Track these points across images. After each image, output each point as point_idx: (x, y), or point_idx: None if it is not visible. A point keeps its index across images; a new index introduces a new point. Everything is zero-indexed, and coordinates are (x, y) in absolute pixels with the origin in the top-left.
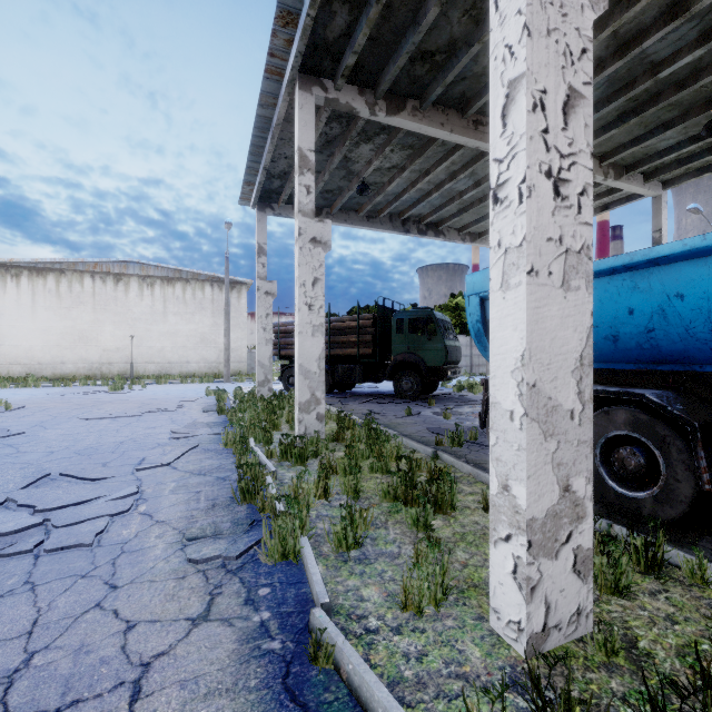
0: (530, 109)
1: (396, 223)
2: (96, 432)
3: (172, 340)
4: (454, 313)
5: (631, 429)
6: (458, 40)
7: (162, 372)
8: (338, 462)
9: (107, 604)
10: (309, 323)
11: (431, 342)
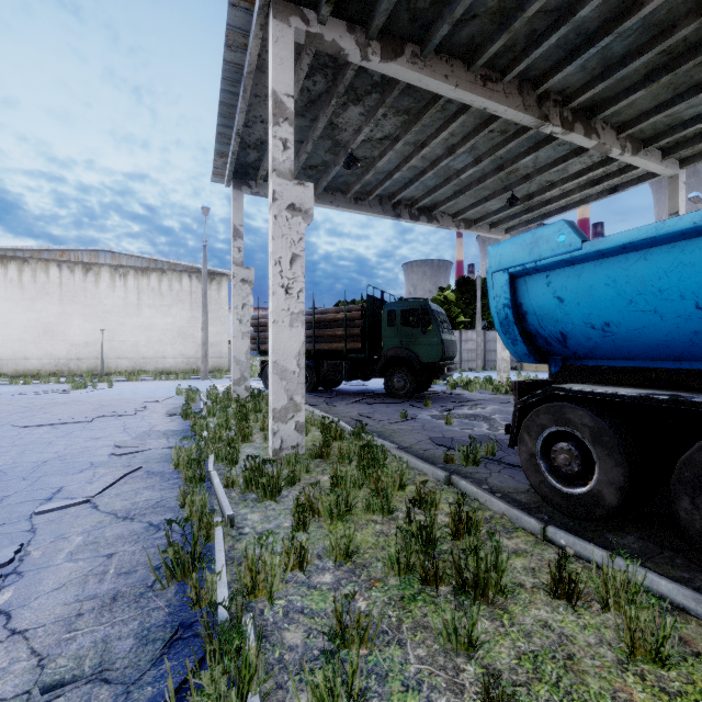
0: None
1: (386, 206)
2: (21, 445)
3: (147, 335)
4: (443, 307)
5: None
6: None
7: (136, 368)
8: (321, 499)
9: None
10: (286, 310)
11: (425, 335)
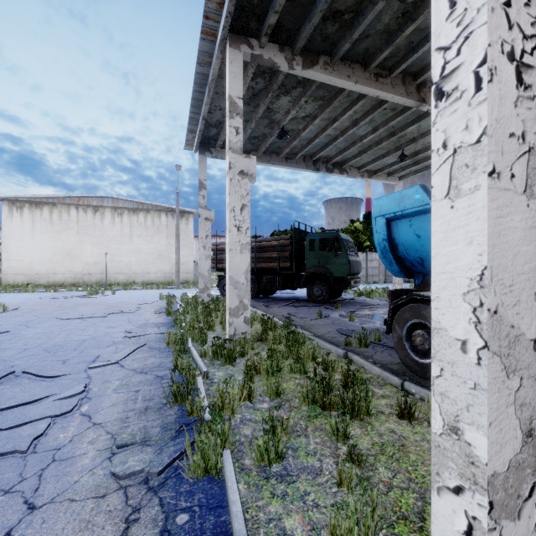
0: None
1: (309, 163)
2: (66, 330)
3: (137, 256)
4: (353, 234)
5: None
6: None
7: (129, 280)
8: (262, 363)
9: (17, 533)
10: (238, 242)
11: (337, 257)
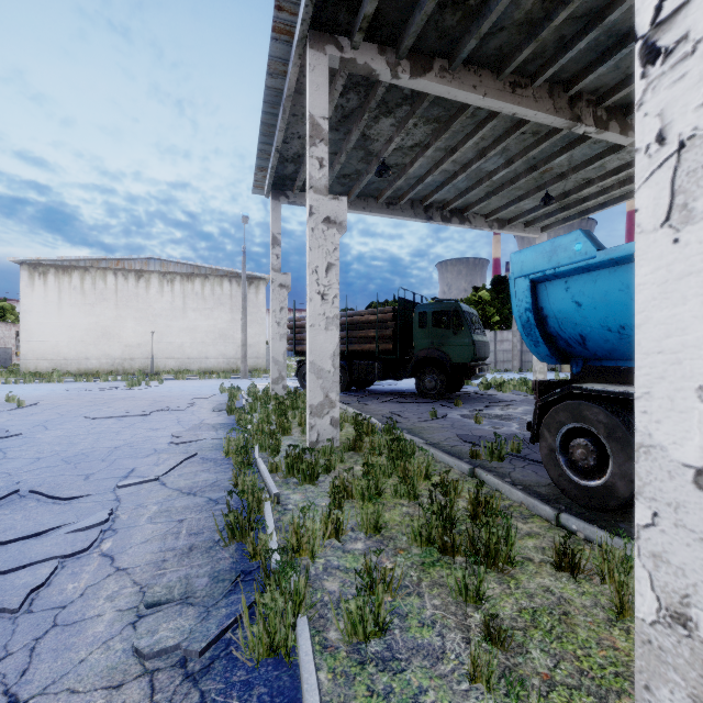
0: None
1: (418, 209)
2: (95, 434)
3: (192, 336)
4: (477, 307)
5: None
6: None
7: (182, 367)
8: (354, 483)
9: None
10: (322, 314)
11: (456, 336)
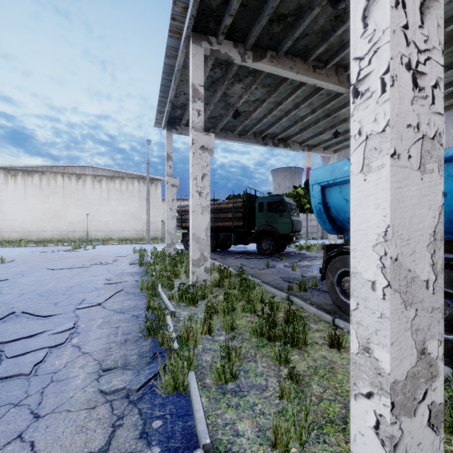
0: (393, 5)
1: (258, 138)
2: (56, 279)
3: (113, 217)
4: (295, 198)
5: (446, 286)
6: (304, 5)
7: (107, 237)
8: (219, 304)
9: (27, 435)
10: (199, 204)
11: (282, 217)
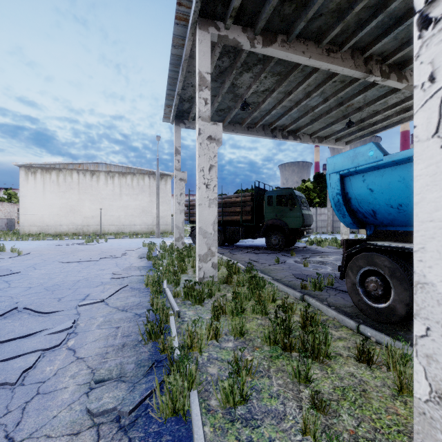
0: None
1: (267, 131)
2: (65, 272)
3: (125, 211)
4: (304, 192)
5: None
6: None
7: (119, 231)
8: (227, 304)
9: None
10: (207, 197)
11: (292, 211)
